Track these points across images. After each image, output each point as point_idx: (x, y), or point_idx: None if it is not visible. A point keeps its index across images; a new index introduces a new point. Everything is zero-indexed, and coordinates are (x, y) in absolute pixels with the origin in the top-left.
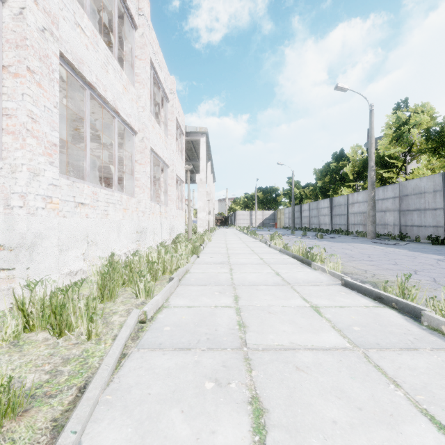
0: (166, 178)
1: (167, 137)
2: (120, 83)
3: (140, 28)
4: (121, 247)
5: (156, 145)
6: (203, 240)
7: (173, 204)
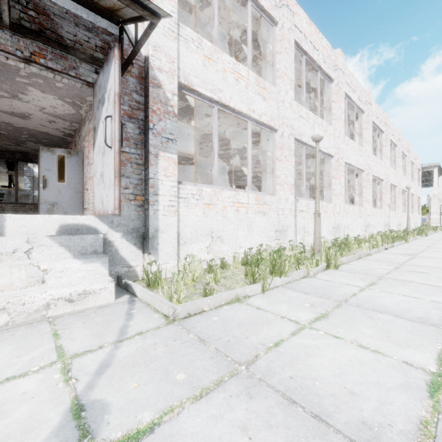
0: (412, 200)
1: (413, 181)
2: (404, 181)
3: (408, 156)
4: (404, 228)
5: (410, 190)
6: (436, 230)
7: (416, 212)
